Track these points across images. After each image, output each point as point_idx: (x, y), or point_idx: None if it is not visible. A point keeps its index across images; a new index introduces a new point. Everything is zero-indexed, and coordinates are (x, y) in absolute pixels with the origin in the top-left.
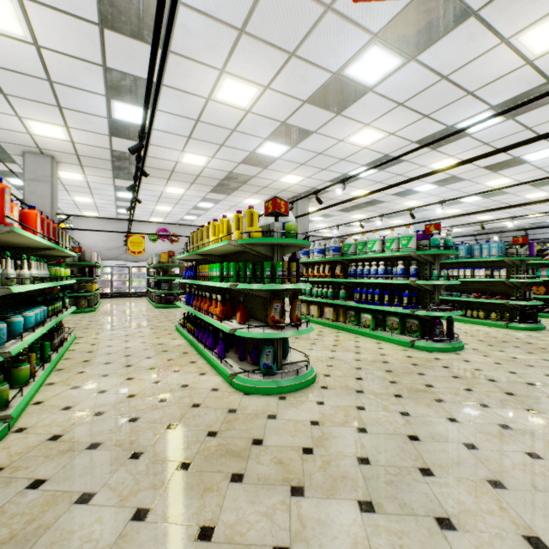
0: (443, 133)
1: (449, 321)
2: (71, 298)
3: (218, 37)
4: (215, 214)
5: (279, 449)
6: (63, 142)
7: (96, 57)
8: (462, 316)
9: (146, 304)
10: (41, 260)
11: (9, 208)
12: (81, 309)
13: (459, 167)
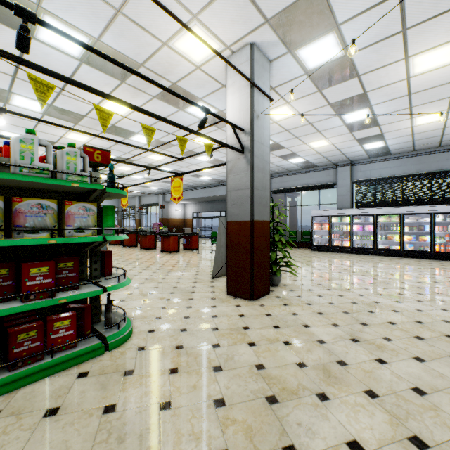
0: None
1: None
2: None
3: (5, 45)
4: None
5: None
6: None
7: None
8: None
9: None
10: None
11: None
12: None
13: None
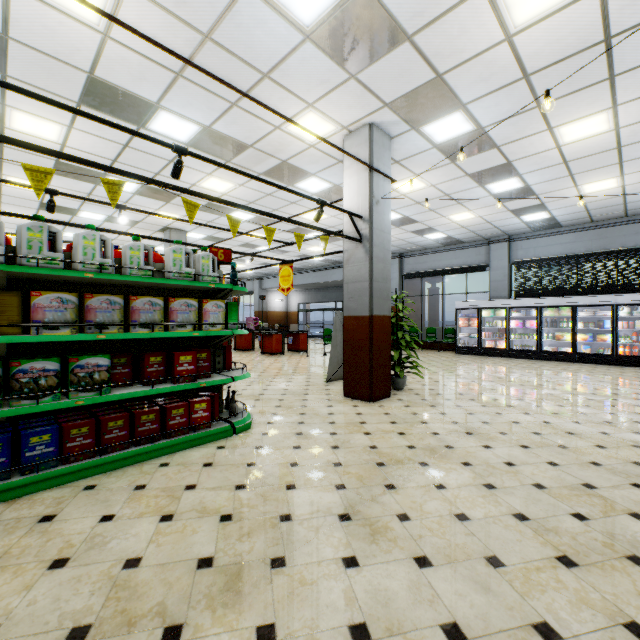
0: (68, 209)
1: None
2: None
3: (115, 135)
4: None
5: None
6: None
7: (24, 38)
8: None
9: None
10: None
11: None
12: None
13: (20, 220)
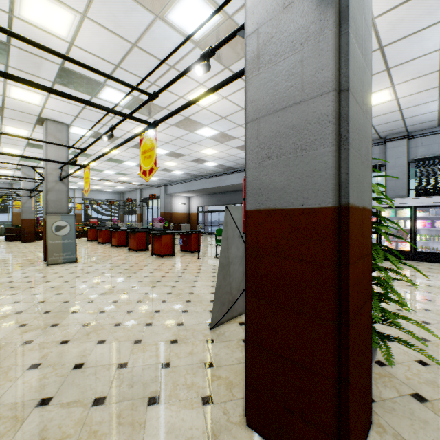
0: None
1: None
2: None
3: None
4: None
5: (12, 333)
6: None
7: None
8: None
9: None
10: None
11: None
12: None
13: None
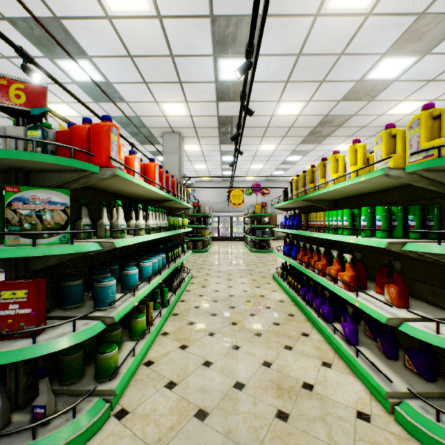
0: None
1: None
2: (192, 241)
3: None
4: (301, 167)
5: None
6: (184, 118)
7: (204, 7)
8: None
9: (243, 247)
10: (160, 210)
11: (117, 151)
12: (198, 249)
13: None
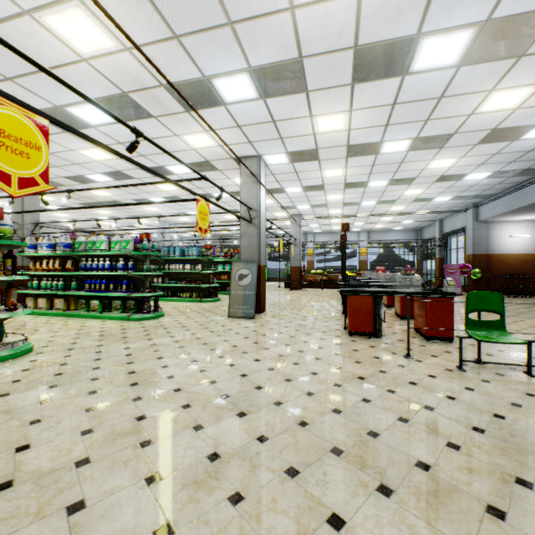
0: (159, 168)
1: (156, 299)
2: None
3: None
4: None
5: None
6: None
7: None
8: (178, 297)
9: None
10: None
11: None
12: None
13: (178, 191)
